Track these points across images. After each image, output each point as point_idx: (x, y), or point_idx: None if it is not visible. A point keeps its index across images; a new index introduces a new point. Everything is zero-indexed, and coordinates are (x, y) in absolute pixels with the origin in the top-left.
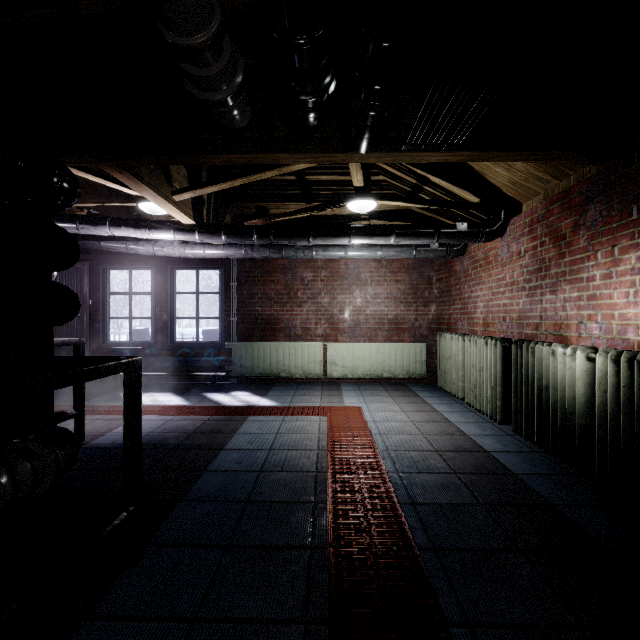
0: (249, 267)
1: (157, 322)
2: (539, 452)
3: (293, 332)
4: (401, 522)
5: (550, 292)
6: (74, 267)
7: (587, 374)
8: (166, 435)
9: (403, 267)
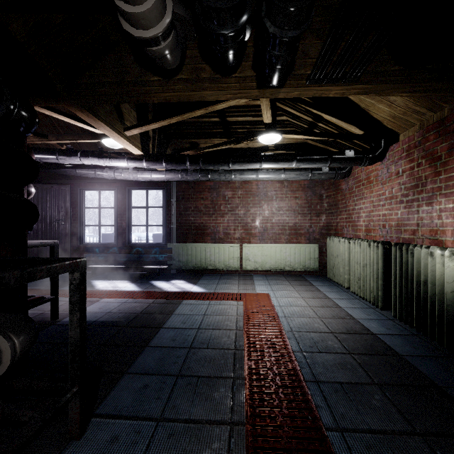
0: (185, 188)
1: (118, 228)
2: (418, 335)
3: (217, 236)
4: (308, 400)
5: (426, 204)
6: (59, 189)
7: None
8: (120, 315)
9: (300, 187)
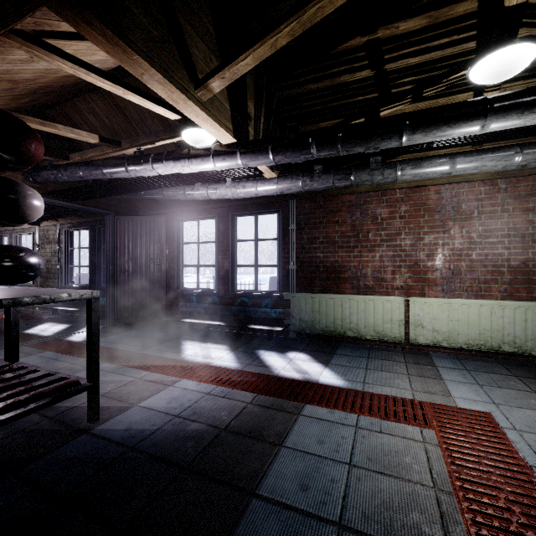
0: (309, 208)
1: (219, 270)
2: None
3: (362, 283)
4: None
5: None
6: (154, 220)
7: None
8: (190, 427)
9: None
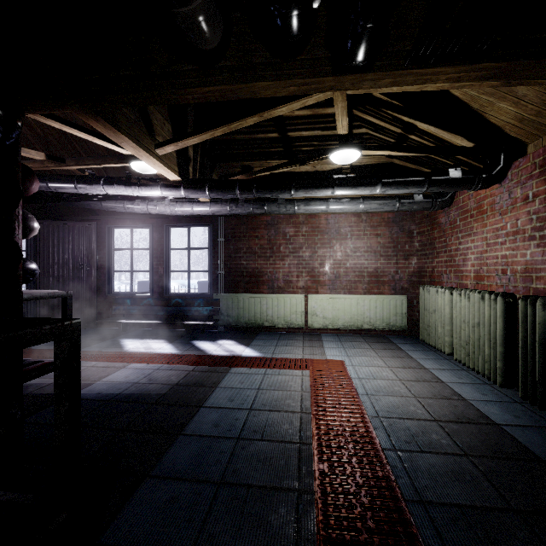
0: (235, 224)
1: (154, 275)
2: None
3: (276, 284)
4: (412, 536)
5: None
6: (84, 226)
7: None
8: (150, 387)
9: (383, 221)
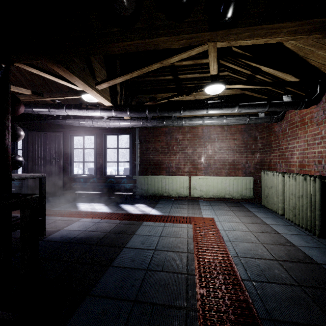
0: (146, 133)
1: (97, 164)
2: None
3: (171, 170)
4: None
5: None
6: (55, 135)
7: None
8: (92, 233)
9: (238, 130)
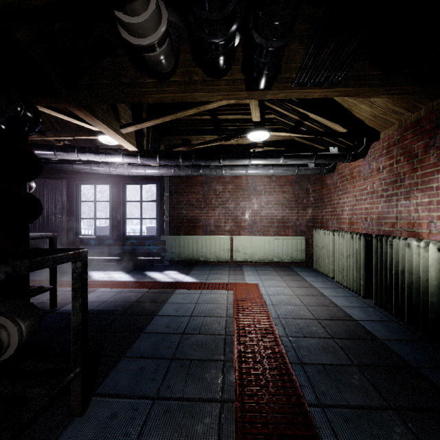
0: (177, 182)
1: (113, 221)
2: (396, 321)
3: (208, 228)
4: (293, 380)
5: (404, 198)
6: (56, 183)
7: (438, 262)
8: (116, 303)
9: (288, 182)
